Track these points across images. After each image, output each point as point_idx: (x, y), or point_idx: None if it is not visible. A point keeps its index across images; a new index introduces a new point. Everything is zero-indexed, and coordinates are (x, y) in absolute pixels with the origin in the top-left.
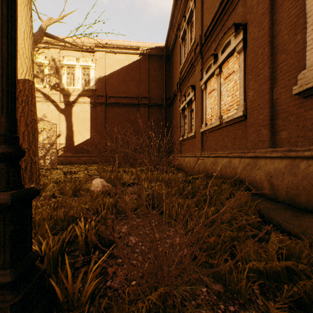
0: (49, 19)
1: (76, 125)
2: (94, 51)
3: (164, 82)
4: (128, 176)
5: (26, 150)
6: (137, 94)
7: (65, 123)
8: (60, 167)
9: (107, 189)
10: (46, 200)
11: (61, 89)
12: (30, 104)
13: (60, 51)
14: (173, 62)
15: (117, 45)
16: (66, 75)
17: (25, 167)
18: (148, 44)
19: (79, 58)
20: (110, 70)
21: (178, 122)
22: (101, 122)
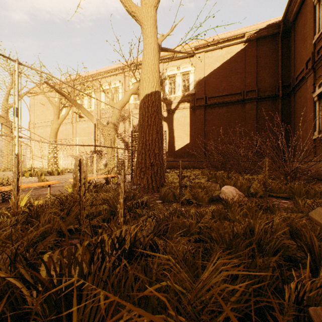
0: (162, 36)
1: (176, 131)
2: (193, 55)
3: (280, 67)
4: (254, 185)
5: (156, 155)
6: (241, 89)
7: (167, 130)
8: (168, 171)
9: (243, 199)
10: (183, 204)
11: (164, 99)
12: (159, 113)
13: (163, 65)
14: (295, 37)
15: (218, 40)
16: (168, 85)
17: (156, 170)
18: (256, 26)
19: (179, 66)
20: (209, 69)
21: (309, 113)
22: (201, 125)
